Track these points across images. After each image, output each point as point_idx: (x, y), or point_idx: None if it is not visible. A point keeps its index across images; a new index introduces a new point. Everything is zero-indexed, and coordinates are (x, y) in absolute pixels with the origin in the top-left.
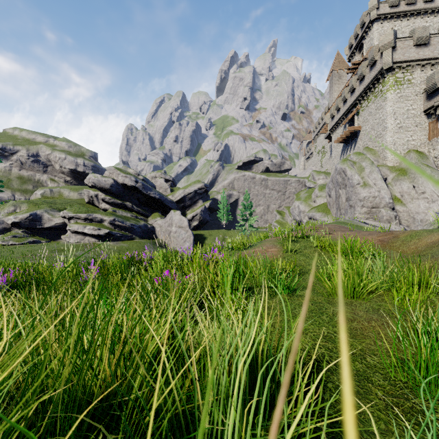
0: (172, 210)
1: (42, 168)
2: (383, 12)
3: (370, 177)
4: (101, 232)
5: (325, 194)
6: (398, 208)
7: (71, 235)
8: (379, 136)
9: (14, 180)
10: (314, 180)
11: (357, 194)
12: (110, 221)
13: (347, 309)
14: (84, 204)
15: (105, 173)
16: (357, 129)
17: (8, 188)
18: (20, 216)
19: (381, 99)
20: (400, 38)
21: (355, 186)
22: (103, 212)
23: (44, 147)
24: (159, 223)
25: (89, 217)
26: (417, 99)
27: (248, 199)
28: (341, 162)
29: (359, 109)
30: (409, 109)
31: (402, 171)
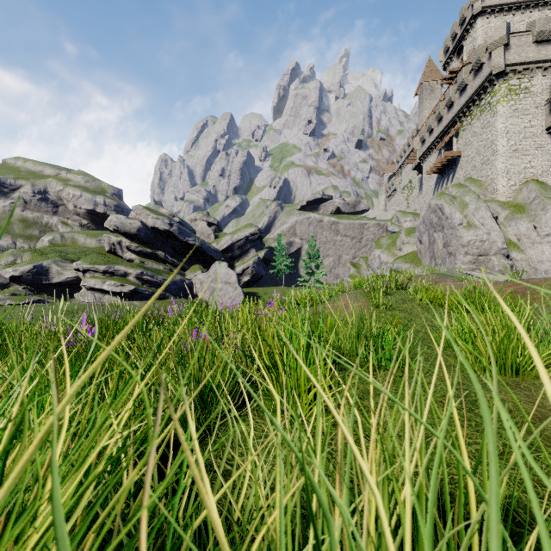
0: (216, 262)
1: (51, 208)
2: (490, 3)
3: (475, 215)
4: (125, 289)
5: (414, 240)
6: (515, 255)
7: (86, 293)
8: (487, 163)
9: (16, 223)
10: (399, 222)
11: (458, 238)
12: (136, 275)
13: (516, 394)
14: (103, 254)
15: (131, 213)
16: (456, 154)
17: (8, 234)
18: (21, 268)
19: (489, 113)
20: (515, 33)
21: (456, 228)
22: (128, 263)
23: (54, 181)
24: (200, 278)
25: (109, 270)
26: (537, 113)
27: (314, 246)
28: (437, 196)
29: (459, 129)
30: (527, 126)
31: (518, 207)
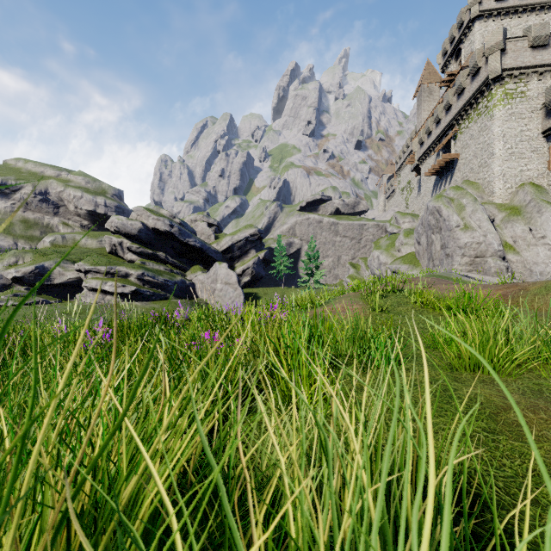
0: (217, 263)
1: (52, 209)
2: (487, 7)
3: (472, 217)
4: (127, 290)
5: (412, 241)
6: (510, 257)
7: (88, 294)
8: (484, 166)
9: (17, 224)
10: (398, 223)
11: (455, 240)
12: (137, 276)
13: (489, 390)
14: (104, 255)
15: (132, 215)
16: (454, 157)
17: (9, 235)
18: (23, 269)
19: (486, 117)
20: (512, 38)
21: (453, 230)
22: (129, 264)
23: (55, 182)
24: (200, 279)
25: (111, 271)
26: (533, 117)
27: (314, 247)
28: (435, 199)
29: (457, 131)
30: (523, 130)
31: (514, 209)
